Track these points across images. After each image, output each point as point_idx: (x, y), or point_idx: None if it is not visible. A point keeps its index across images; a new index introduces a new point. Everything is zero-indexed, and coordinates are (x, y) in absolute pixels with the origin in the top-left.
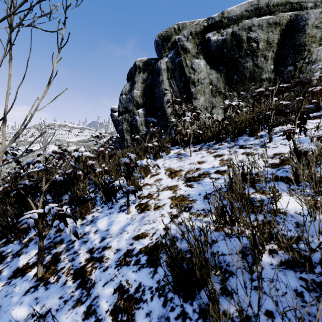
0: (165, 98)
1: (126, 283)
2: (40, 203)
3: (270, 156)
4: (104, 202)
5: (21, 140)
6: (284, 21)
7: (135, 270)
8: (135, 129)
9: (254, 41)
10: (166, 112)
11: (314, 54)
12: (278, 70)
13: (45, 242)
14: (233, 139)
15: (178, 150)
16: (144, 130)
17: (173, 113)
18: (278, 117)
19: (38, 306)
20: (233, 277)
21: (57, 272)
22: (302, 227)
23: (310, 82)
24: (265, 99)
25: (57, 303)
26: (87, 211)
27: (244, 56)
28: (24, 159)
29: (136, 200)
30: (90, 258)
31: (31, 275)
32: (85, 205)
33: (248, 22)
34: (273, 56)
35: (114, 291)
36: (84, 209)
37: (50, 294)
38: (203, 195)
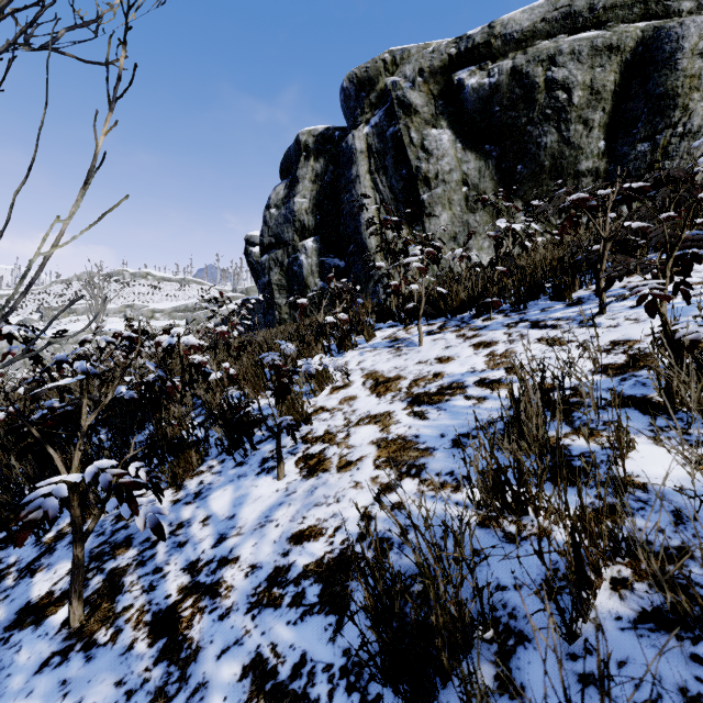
0: (363, 216)
1: (270, 652)
2: (76, 457)
3: (603, 346)
4: (226, 450)
5: (52, 307)
6: (628, 43)
7: (293, 621)
8: (297, 283)
9: (561, 86)
10: (365, 247)
11: (697, 116)
12: (615, 152)
13: (92, 542)
14: (516, 307)
15: (393, 330)
16: (317, 284)
17: (382, 248)
18: (625, 259)
19: (68, 702)
20: (527, 648)
21: (115, 618)
22: (690, 523)
23: (691, 179)
24: (591, 218)
25: (109, 697)
26: (187, 470)
27: (539, 121)
28: (58, 349)
29: (297, 448)
30: (190, 586)
31: (56, 623)
32: (183, 457)
33: (549, 46)
34: (604, 120)
35: (244, 672)
36: (182, 465)
37: (96, 673)
38: (449, 439)
